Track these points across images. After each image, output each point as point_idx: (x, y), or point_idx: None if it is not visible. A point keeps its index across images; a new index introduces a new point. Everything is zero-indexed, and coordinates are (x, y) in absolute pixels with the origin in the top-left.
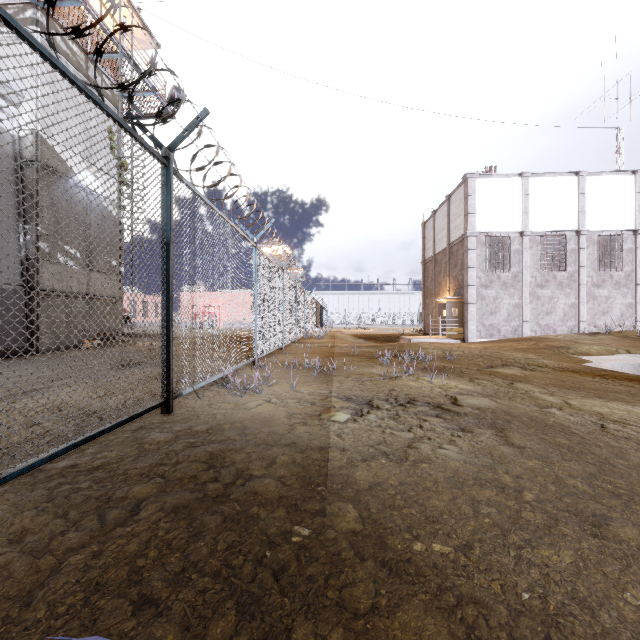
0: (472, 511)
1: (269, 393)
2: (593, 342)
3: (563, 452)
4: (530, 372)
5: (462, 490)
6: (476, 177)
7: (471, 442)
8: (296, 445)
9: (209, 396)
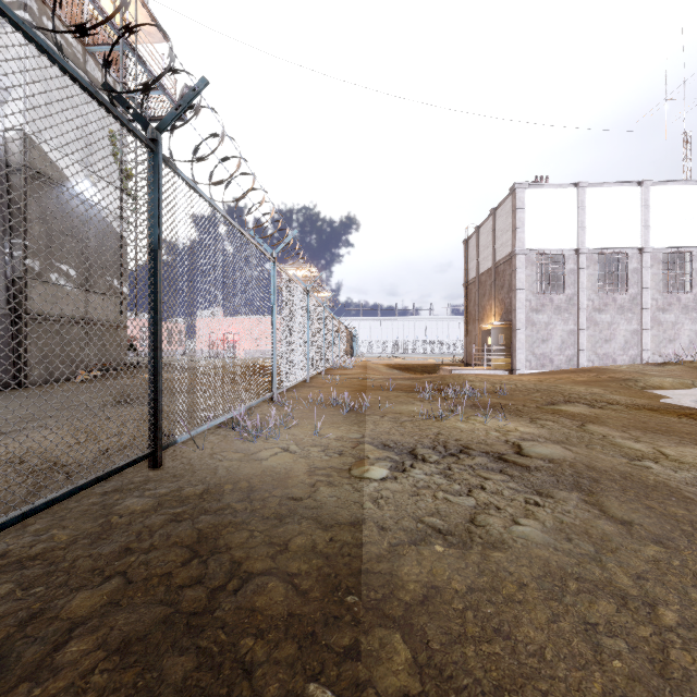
0: (590, 649)
1: (287, 438)
2: (662, 374)
3: (687, 531)
4: (600, 410)
5: (564, 603)
6: (526, 187)
7: (555, 514)
8: (318, 518)
9: (213, 442)
